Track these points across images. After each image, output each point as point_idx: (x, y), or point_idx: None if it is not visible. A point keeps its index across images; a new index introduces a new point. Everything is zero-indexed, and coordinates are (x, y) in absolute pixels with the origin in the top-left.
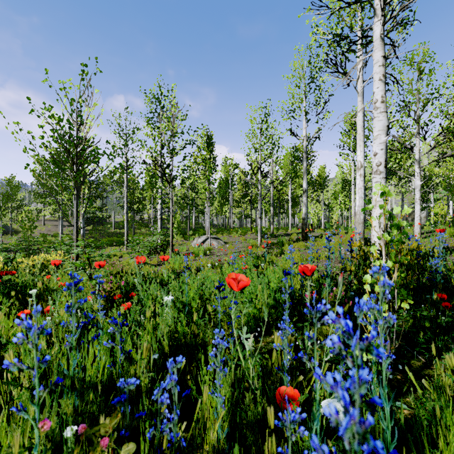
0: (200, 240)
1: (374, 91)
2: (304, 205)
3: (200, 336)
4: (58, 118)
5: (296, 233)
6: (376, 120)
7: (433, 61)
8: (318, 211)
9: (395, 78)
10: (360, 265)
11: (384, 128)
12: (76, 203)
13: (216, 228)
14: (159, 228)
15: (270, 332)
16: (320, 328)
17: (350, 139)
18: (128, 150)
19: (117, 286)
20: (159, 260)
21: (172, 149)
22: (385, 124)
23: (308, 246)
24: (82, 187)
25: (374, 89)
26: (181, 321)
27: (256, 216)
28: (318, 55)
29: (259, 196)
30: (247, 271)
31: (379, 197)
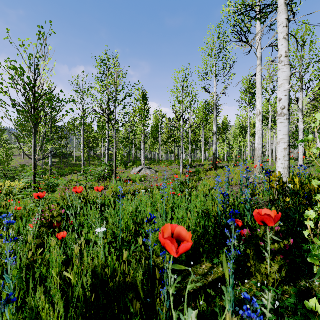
0: (137, 169)
1: (278, 47)
2: (215, 143)
3: (131, 275)
4: (13, 66)
5: (208, 164)
6: (280, 72)
7: (313, 34)
8: (224, 148)
9: (295, 38)
10: (280, 194)
11: (288, 78)
12: (34, 140)
13: (149, 160)
14: (107, 160)
15: (200, 261)
16: (257, 266)
17: (246, 96)
18: (84, 103)
19: (57, 214)
20: (106, 185)
21: (115, 99)
22: (288, 75)
23: (218, 174)
24: (39, 127)
25: (279, 46)
26: (112, 256)
27: (178, 152)
28: (225, 32)
29: (182, 136)
30: (174, 196)
31: (283, 135)
